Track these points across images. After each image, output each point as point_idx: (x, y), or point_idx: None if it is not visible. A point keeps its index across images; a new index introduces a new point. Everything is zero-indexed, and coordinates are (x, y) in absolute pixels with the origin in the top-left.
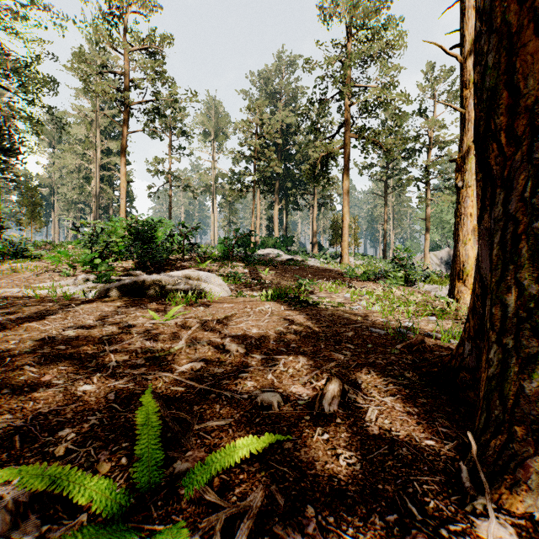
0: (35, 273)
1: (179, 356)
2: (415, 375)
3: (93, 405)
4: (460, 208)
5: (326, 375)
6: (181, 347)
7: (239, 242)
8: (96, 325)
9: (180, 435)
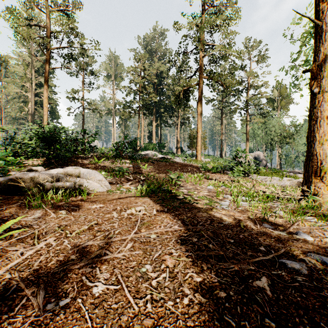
0: None
1: None
2: None
3: None
4: (315, 112)
5: None
6: None
7: (129, 146)
8: None
9: None
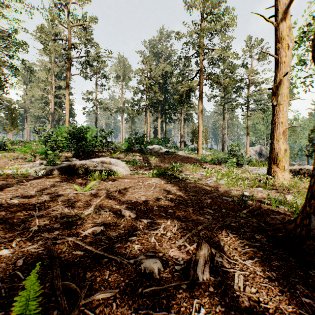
0: (10, 159)
1: (87, 221)
2: (263, 237)
3: (0, 272)
4: (274, 118)
5: (196, 238)
6: (90, 213)
7: (137, 141)
8: (36, 195)
9: (65, 314)
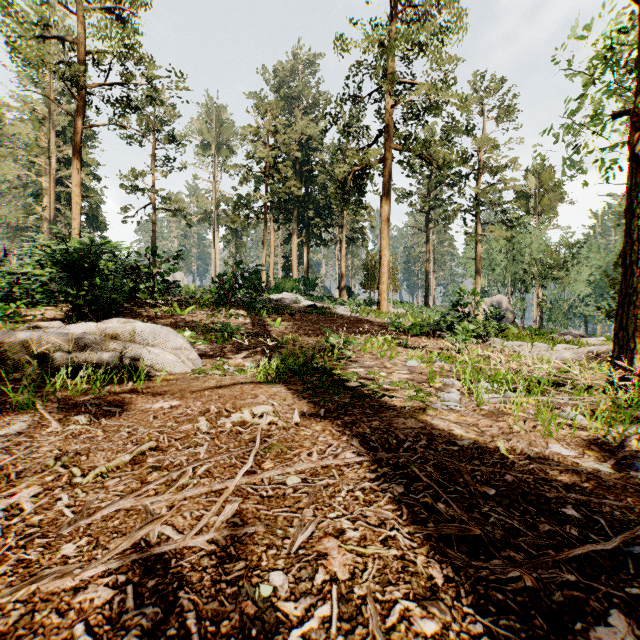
0: None
1: None
2: None
3: None
4: None
5: None
6: None
7: (246, 285)
8: None
9: None
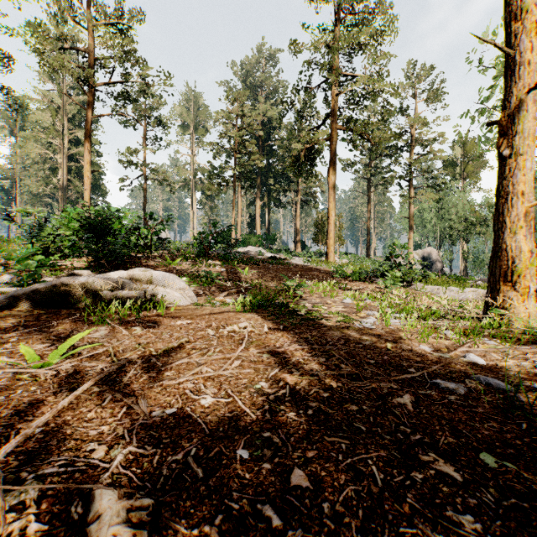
0: None
1: None
2: None
3: None
4: (505, 185)
5: None
6: None
7: (219, 240)
8: None
9: None
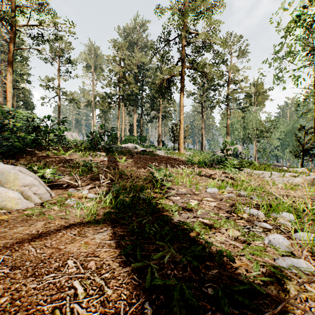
0: None
1: None
2: None
3: None
4: None
5: None
6: None
7: (109, 139)
8: None
9: None
